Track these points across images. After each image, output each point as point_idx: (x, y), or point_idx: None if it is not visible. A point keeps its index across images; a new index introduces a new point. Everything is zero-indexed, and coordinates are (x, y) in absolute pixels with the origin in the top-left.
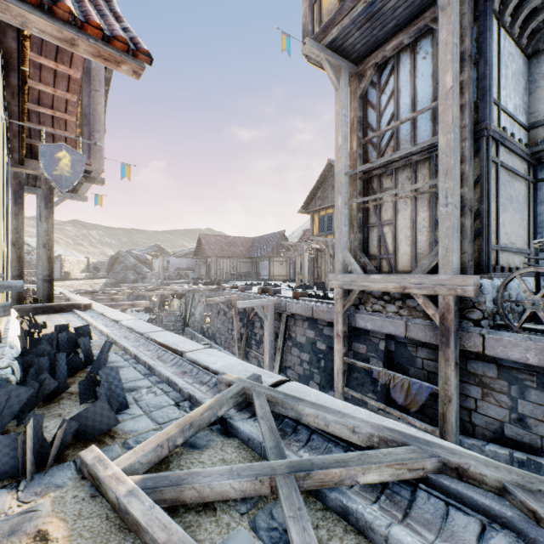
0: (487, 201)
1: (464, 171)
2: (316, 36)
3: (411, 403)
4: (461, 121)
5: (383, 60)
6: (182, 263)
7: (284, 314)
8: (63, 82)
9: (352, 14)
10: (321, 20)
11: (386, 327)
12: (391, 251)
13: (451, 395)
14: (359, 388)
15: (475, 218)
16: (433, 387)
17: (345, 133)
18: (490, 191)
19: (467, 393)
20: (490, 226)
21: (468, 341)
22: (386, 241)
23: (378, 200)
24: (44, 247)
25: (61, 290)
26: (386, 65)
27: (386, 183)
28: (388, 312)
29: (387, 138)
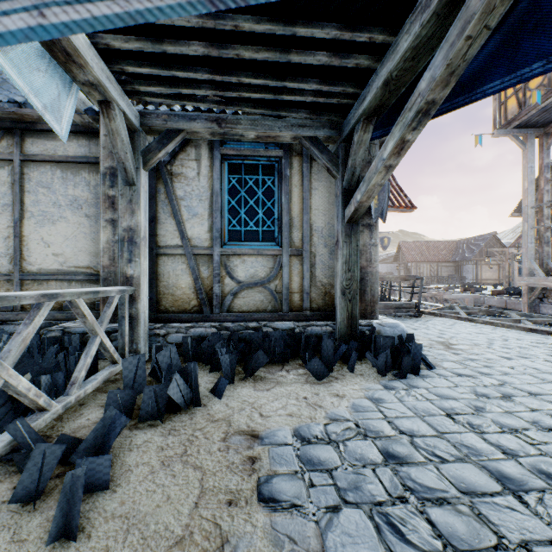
0: None
1: None
2: (502, 127)
3: None
4: None
5: None
6: (382, 268)
7: (482, 307)
8: None
9: (528, 115)
10: (506, 117)
11: None
12: None
13: None
14: None
15: None
16: None
17: (531, 179)
18: None
19: None
20: None
21: None
22: None
23: None
24: None
25: None
26: None
27: None
28: None
29: None
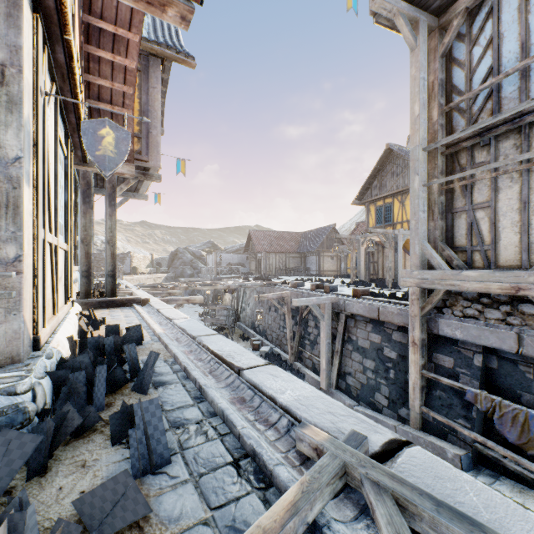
0: None
1: None
2: None
3: (529, 442)
4: None
5: (477, 3)
6: (233, 258)
7: (342, 314)
8: (120, 74)
9: None
10: None
11: (485, 338)
12: (488, 241)
13: None
14: (443, 411)
15: None
16: None
17: (423, 101)
18: None
19: None
20: None
21: None
22: (480, 229)
23: (468, 178)
24: (108, 244)
25: (128, 284)
26: (480, 8)
27: (480, 156)
28: (487, 319)
29: (481, 100)
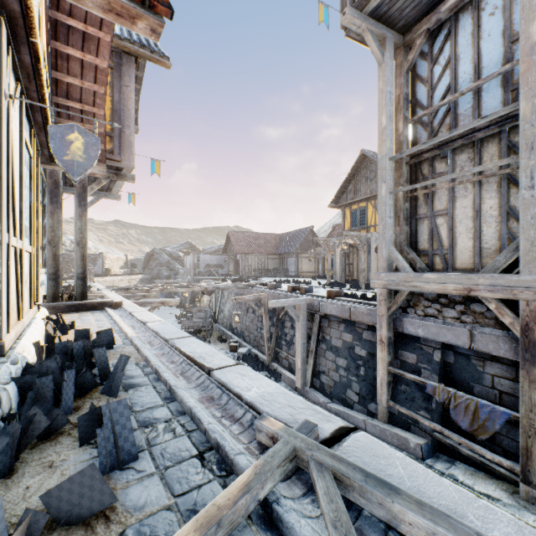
0: None
1: None
2: (358, 4)
3: (479, 429)
4: None
5: (437, 25)
6: (211, 259)
7: (317, 315)
8: (90, 72)
9: None
10: None
11: (443, 335)
12: (446, 245)
13: None
14: (407, 404)
15: None
16: (511, 413)
17: (390, 113)
18: None
19: None
20: None
21: None
22: (440, 235)
23: (430, 187)
24: (78, 245)
25: (99, 286)
26: (440, 30)
27: (440, 167)
28: (445, 317)
29: (441, 115)
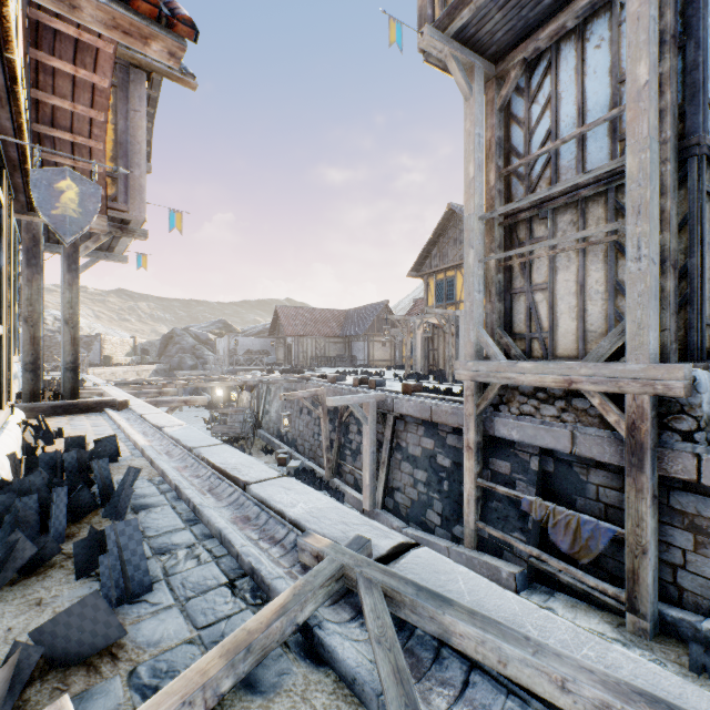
0: (700, 253)
1: (664, 208)
2: (438, 23)
3: (581, 551)
4: (658, 133)
5: (535, 55)
6: (253, 343)
7: (390, 416)
8: (85, 93)
9: None
10: None
11: (541, 438)
12: (546, 327)
13: (647, 544)
14: (499, 524)
15: (680, 279)
16: (617, 529)
17: (479, 161)
18: (704, 238)
19: (670, 541)
20: (704, 290)
21: (674, 463)
22: (538, 314)
23: (527, 255)
24: (67, 324)
25: (96, 380)
26: (538, 61)
27: (538, 230)
28: (543, 416)
29: (540, 167)
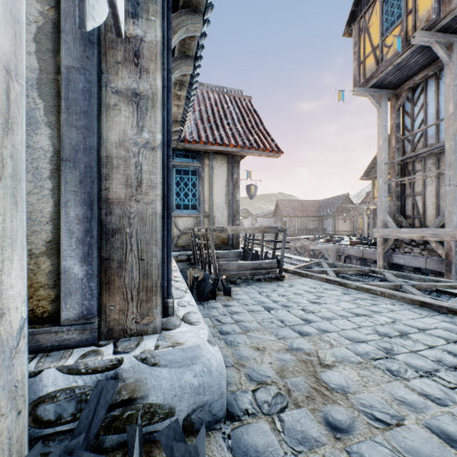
0: None
1: None
2: (361, 85)
3: None
4: None
5: (415, 85)
6: (264, 221)
7: (342, 256)
8: None
9: (384, 71)
10: (365, 75)
11: (412, 262)
12: (421, 213)
13: None
14: None
15: None
16: None
17: (385, 137)
18: None
19: None
20: None
21: None
22: (417, 206)
23: (412, 178)
24: None
25: None
26: (417, 86)
27: (417, 166)
28: (414, 253)
29: (418, 136)
